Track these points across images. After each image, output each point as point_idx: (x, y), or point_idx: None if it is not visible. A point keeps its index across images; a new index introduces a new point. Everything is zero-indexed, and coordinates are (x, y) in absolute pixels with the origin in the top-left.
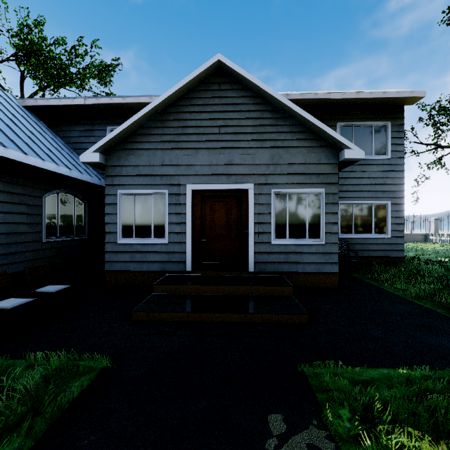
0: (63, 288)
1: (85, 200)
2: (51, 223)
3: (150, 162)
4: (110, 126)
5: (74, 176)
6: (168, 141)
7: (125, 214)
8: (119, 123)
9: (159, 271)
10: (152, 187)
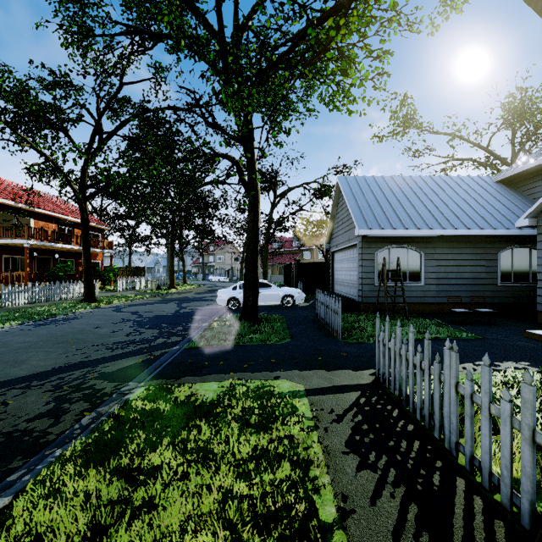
0: (489, 311)
1: None
2: (506, 272)
3: None
4: None
5: (524, 233)
6: None
7: None
8: None
9: None
10: None
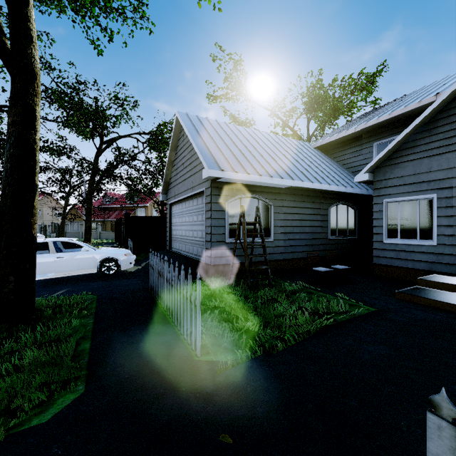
0: (346, 268)
1: (355, 208)
2: (333, 226)
3: (415, 171)
4: (376, 142)
5: (348, 191)
6: (436, 148)
7: (390, 219)
8: (385, 136)
9: (425, 270)
10: (418, 193)
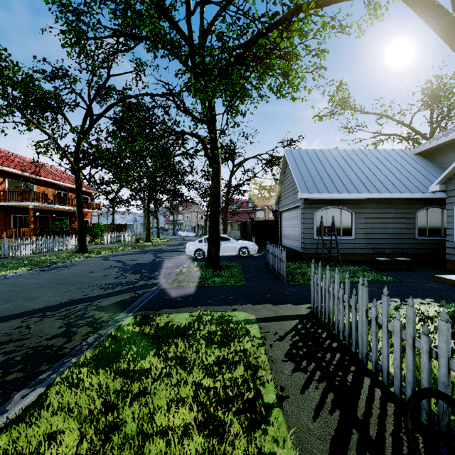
0: (407, 260)
1: None
2: (422, 228)
3: None
4: None
5: (436, 196)
6: None
7: None
8: None
9: None
10: None
